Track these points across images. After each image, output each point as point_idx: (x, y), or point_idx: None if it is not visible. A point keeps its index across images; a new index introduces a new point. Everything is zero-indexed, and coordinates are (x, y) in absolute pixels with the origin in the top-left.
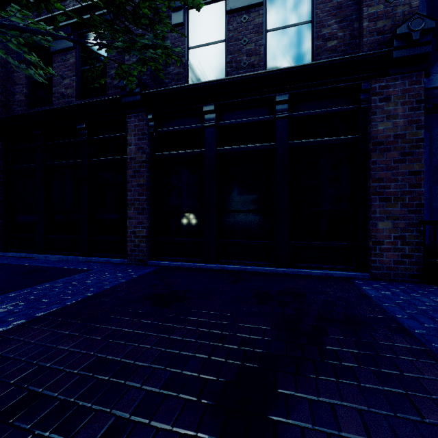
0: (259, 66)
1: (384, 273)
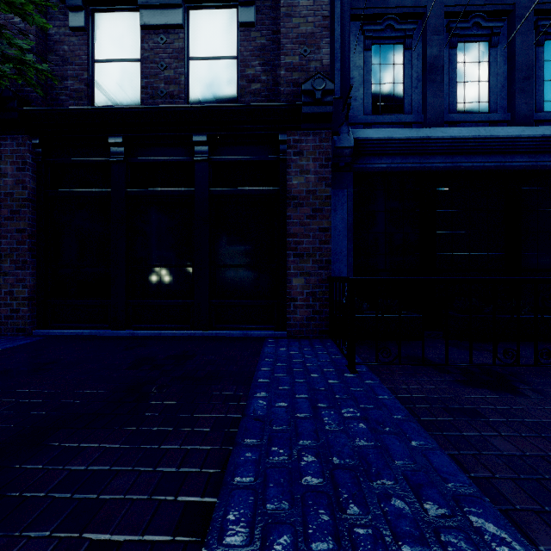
0: (179, 98)
1: (298, 330)
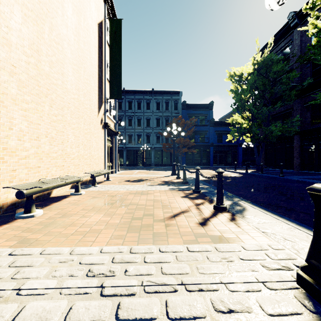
0: None
1: None
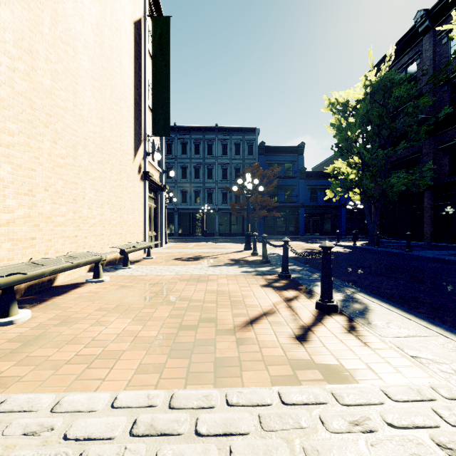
0: None
1: None
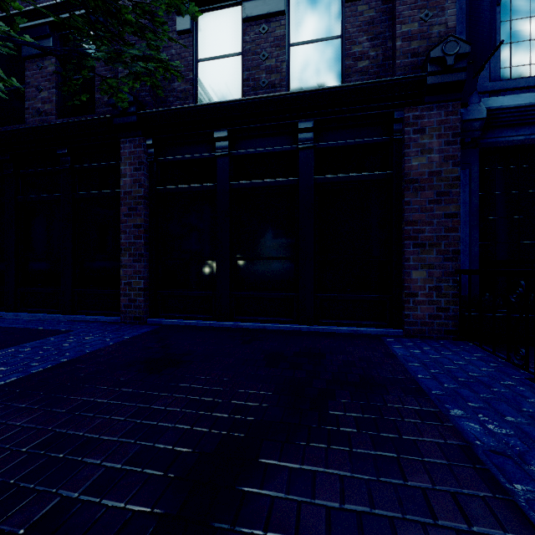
0: (280, 86)
1: (418, 329)
